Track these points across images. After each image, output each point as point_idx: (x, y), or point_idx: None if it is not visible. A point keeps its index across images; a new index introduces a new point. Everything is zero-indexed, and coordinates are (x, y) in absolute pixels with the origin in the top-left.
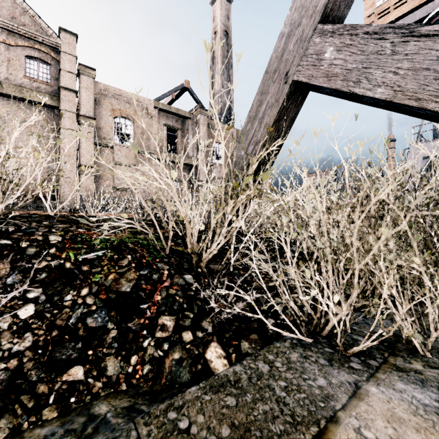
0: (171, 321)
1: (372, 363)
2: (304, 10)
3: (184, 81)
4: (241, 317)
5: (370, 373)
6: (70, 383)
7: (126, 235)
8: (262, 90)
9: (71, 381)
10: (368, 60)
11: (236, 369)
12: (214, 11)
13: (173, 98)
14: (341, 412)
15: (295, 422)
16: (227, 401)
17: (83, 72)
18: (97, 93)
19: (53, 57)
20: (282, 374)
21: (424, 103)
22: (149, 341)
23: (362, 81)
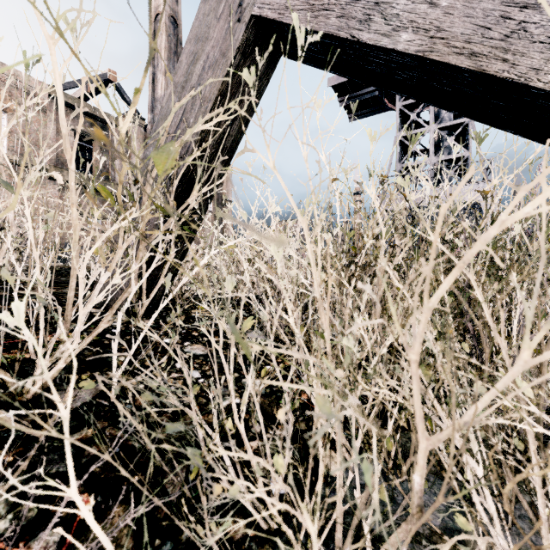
0: None
1: None
2: None
3: (107, 70)
4: None
5: None
6: None
7: None
8: (197, 34)
9: None
10: None
11: None
12: None
13: (89, 91)
14: None
15: None
16: None
17: None
18: None
19: None
20: None
21: (484, 63)
22: None
23: (374, 19)
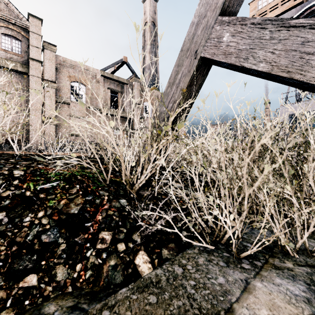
0: (109, 235)
1: (257, 263)
2: (209, 6)
3: (123, 57)
4: (162, 230)
5: (256, 271)
6: (25, 288)
7: (76, 170)
8: (178, 63)
9: (26, 286)
10: (254, 43)
11: (157, 272)
12: (145, 7)
13: (115, 69)
14: (235, 304)
15: (202, 314)
16: (150, 299)
17: (46, 47)
18: (57, 63)
19: (23, 35)
20: (192, 275)
21: (293, 75)
22: (91, 251)
23: (249, 58)
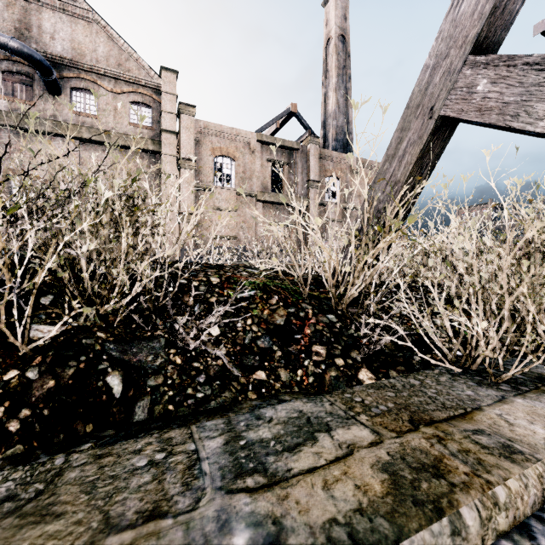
0: (323, 350)
1: (523, 388)
2: (453, 41)
3: (290, 105)
4: (386, 352)
5: (518, 393)
6: (258, 380)
7: (265, 280)
8: (402, 127)
9: (259, 379)
10: (528, 92)
11: (390, 381)
12: (327, 13)
13: (278, 127)
14: (485, 407)
15: (446, 407)
16: (387, 394)
17: (183, 111)
18: (196, 132)
19: (155, 99)
20: (433, 386)
21: None
22: (308, 361)
23: (521, 115)
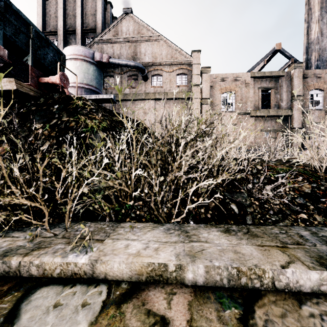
0: None
1: None
2: None
3: (275, 45)
4: None
5: None
6: (303, 218)
7: (286, 167)
8: None
9: (303, 217)
10: None
11: None
12: None
13: (265, 63)
14: None
15: None
16: None
17: (203, 71)
18: (211, 82)
19: (188, 69)
20: None
21: None
22: None
23: None
